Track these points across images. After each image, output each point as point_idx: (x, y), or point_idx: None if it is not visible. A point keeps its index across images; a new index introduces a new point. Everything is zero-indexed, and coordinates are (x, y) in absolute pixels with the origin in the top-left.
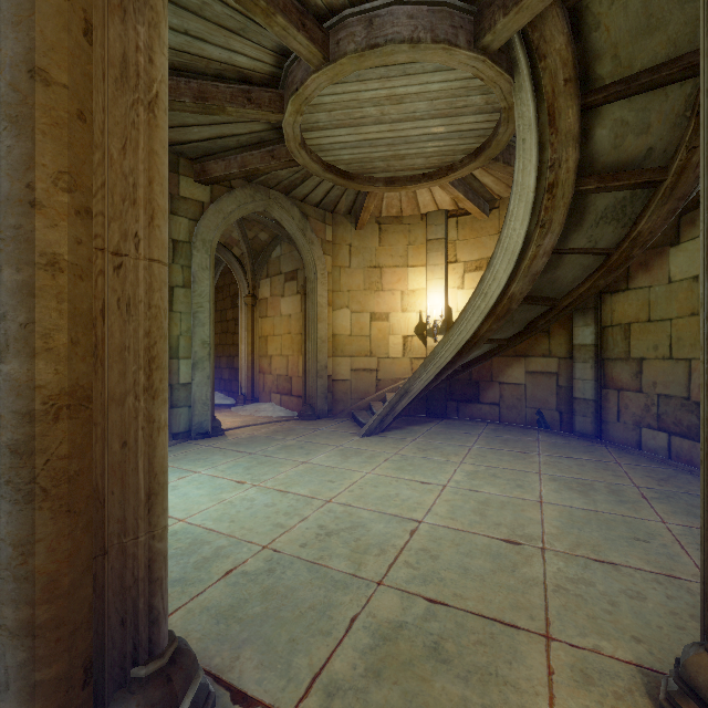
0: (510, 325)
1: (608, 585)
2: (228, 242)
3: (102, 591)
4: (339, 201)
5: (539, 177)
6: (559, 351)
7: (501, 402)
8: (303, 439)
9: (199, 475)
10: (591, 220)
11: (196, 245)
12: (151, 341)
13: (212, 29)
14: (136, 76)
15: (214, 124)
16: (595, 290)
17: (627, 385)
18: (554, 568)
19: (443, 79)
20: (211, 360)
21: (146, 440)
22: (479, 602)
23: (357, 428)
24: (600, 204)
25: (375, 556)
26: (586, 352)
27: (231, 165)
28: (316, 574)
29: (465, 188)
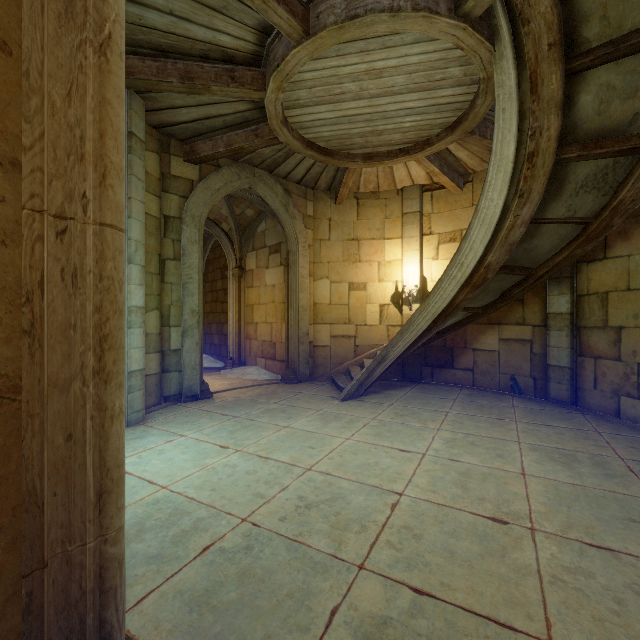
0: (485, 294)
1: (610, 577)
2: (217, 218)
3: (40, 610)
4: (319, 178)
5: (518, 147)
6: (533, 319)
7: (475, 367)
8: (285, 403)
9: (186, 438)
10: (570, 189)
11: (186, 220)
12: (102, 317)
13: (196, 8)
14: (84, 13)
15: (201, 105)
16: (572, 259)
17: (605, 353)
18: (547, 553)
19: (422, 50)
20: (200, 327)
21: (97, 431)
22: (469, 594)
23: (337, 392)
24: (580, 172)
25: (356, 534)
26: (562, 320)
27: (218, 144)
28: (295, 554)
29: (440, 163)
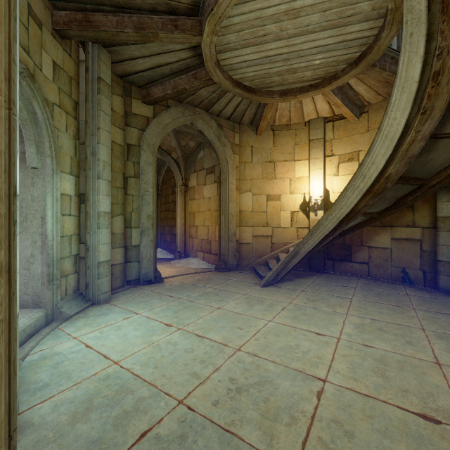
0: (382, 201)
1: None
2: (168, 149)
3: None
4: (244, 114)
5: (423, 68)
6: (422, 222)
7: (370, 261)
8: (218, 287)
9: (139, 316)
10: None
11: (143, 147)
12: None
13: None
14: None
15: (152, 55)
16: None
17: None
18: None
19: None
20: (154, 228)
21: None
22: None
23: (258, 279)
24: None
25: (286, 427)
26: None
27: (167, 88)
28: (227, 448)
29: (342, 96)
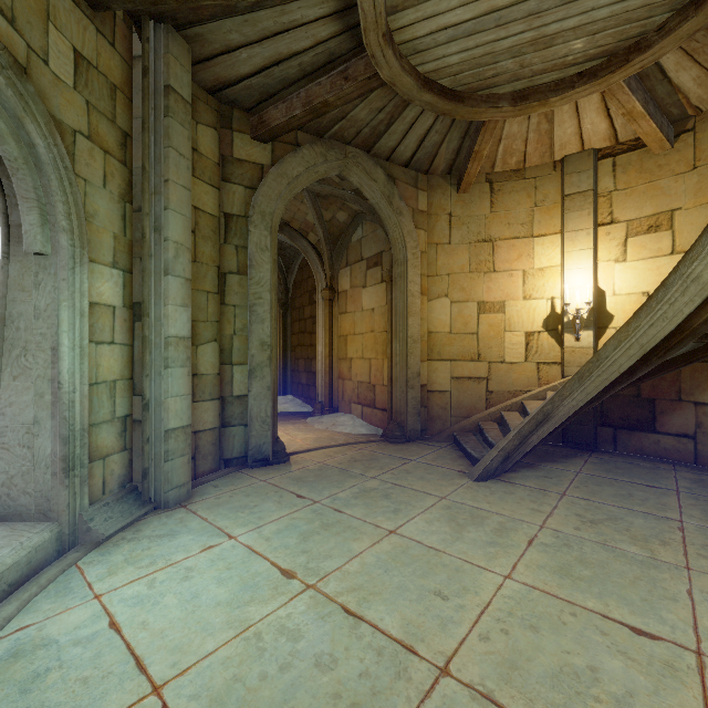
0: None
1: None
2: (303, 228)
3: None
4: (436, 154)
5: None
6: None
7: (699, 433)
8: (389, 479)
9: (233, 544)
10: None
11: (253, 219)
12: None
13: None
14: None
15: (265, 38)
16: None
17: None
18: None
19: None
20: (272, 365)
21: None
22: None
23: (465, 462)
24: None
25: None
26: None
27: (293, 105)
28: None
29: (644, 96)
